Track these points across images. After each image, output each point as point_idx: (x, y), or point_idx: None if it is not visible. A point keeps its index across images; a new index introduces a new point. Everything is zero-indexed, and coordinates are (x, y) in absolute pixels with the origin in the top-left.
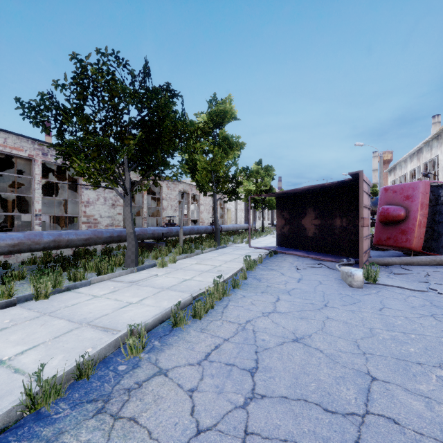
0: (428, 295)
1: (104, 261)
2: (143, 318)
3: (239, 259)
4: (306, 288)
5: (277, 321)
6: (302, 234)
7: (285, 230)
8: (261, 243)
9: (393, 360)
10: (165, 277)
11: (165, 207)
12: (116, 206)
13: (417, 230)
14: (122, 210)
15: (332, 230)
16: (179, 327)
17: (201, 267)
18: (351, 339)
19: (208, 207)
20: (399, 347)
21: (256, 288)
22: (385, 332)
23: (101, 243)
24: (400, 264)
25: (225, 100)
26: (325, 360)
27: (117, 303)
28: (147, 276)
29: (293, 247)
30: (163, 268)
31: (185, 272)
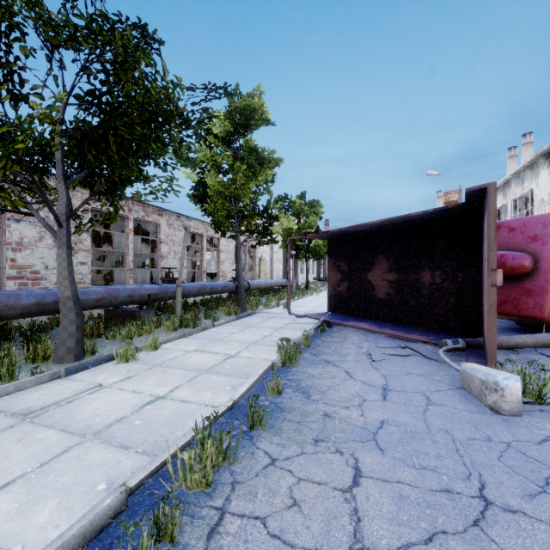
0: None
1: None
2: None
3: (272, 338)
4: (407, 420)
5: None
6: (368, 295)
7: (342, 289)
8: (306, 307)
9: None
10: (114, 392)
11: (164, 254)
12: (77, 251)
13: None
14: (89, 258)
15: (417, 289)
16: None
17: (201, 359)
18: None
19: (232, 255)
20: None
21: (301, 427)
22: None
23: (15, 316)
24: (534, 346)
25: (253, 93)
26: None
27: None
28: (75, 391)
29: (353, 314)
30: (126, 365)
31: (164, 374)
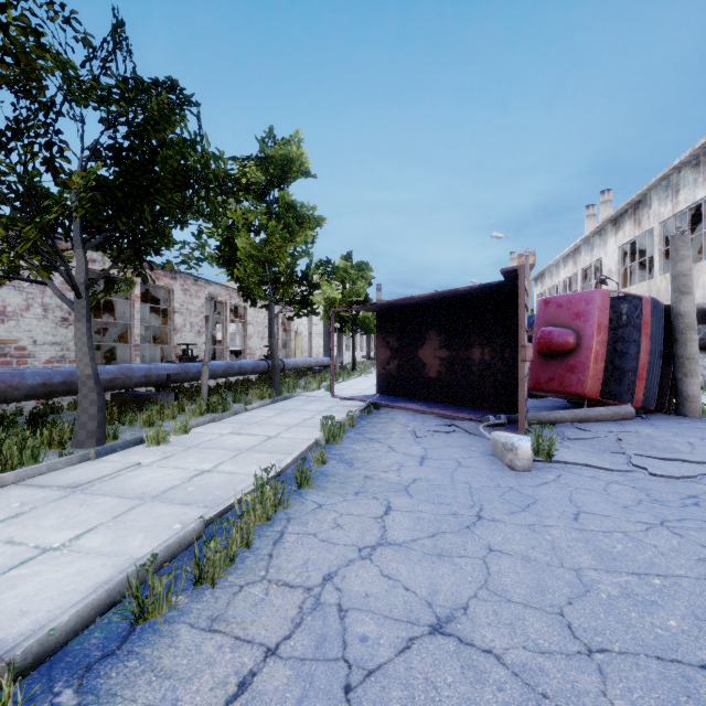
0: (635, 478)
1: (12, 440)
2: (56, 603)
3: (314, 420)
4: (437, 477)
5: (390, 571)
6: (419, 374)
7: (392, 368)
8: (352, 390)
9: (654, 667)
10: (156, 469)
11: (178, 326)
12: (72, 323)
13: (593, 367)
14: None
15: (468, 366)
16: (152, 621)
17: (240, 441)
18: (551, 608)
19: (262, 328)
20: (648, 618)
21: (344, 485)
22: (605, 578)
23: (20, 398)
24: (572, 420)
25: (290, 140)
26: (515, 692)
27: (7, 553)
28: (116, 469)
29: (404, 396)
30: (158, 447)
31: (203, 453)
